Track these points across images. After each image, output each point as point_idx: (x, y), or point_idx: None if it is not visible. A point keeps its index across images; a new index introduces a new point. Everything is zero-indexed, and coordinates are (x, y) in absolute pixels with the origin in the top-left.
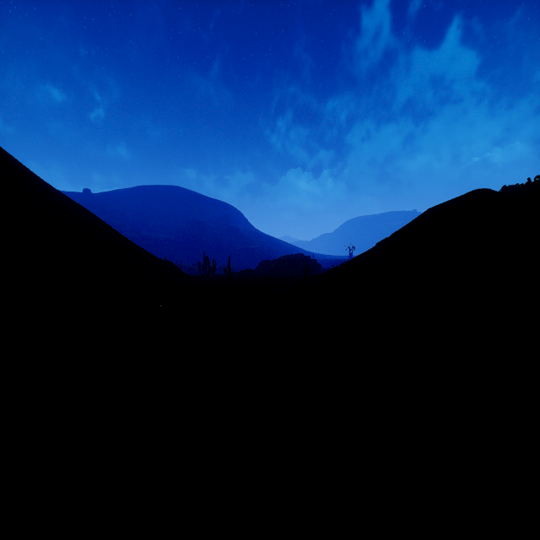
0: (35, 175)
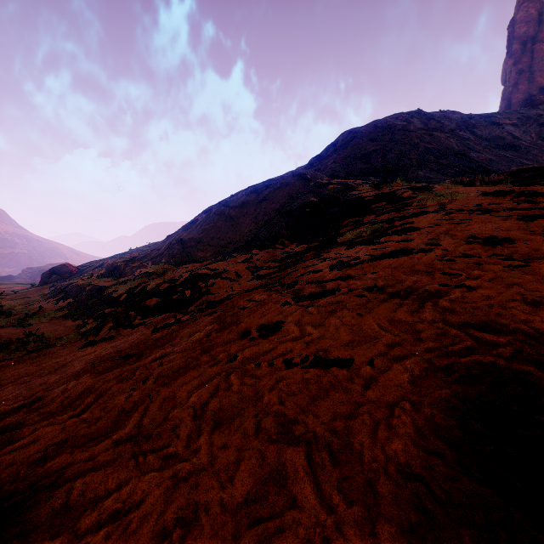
0: None
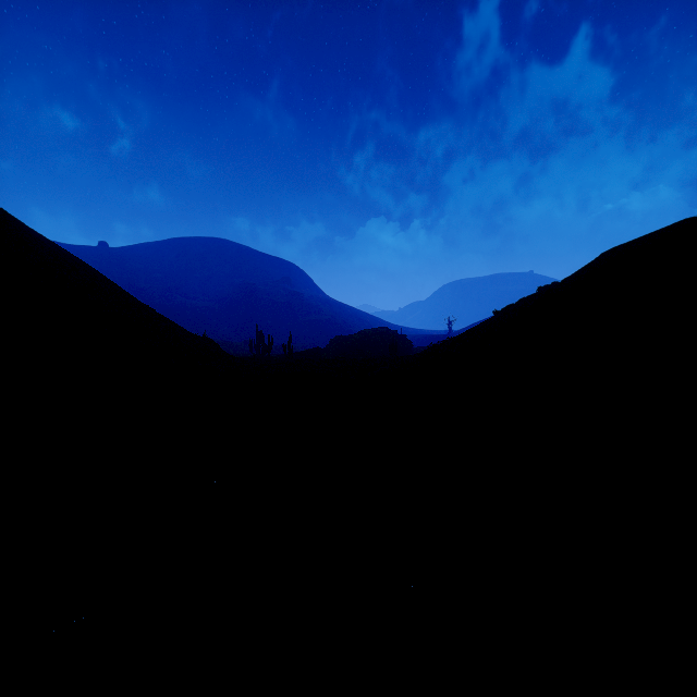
0: (4, 213)
